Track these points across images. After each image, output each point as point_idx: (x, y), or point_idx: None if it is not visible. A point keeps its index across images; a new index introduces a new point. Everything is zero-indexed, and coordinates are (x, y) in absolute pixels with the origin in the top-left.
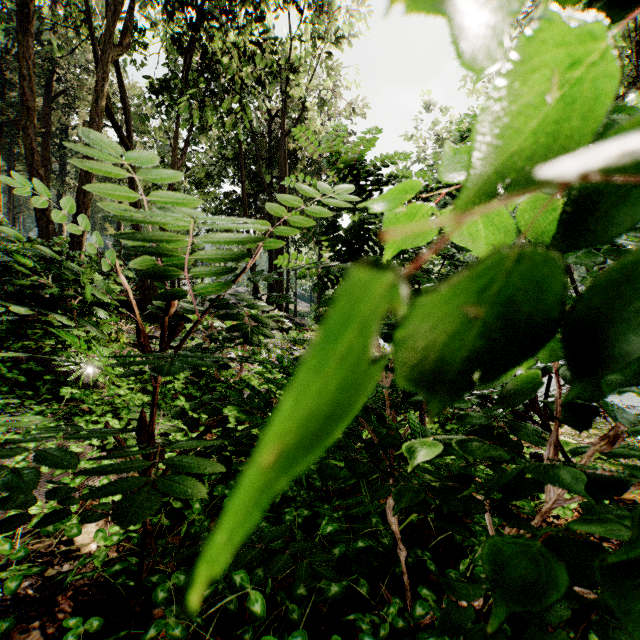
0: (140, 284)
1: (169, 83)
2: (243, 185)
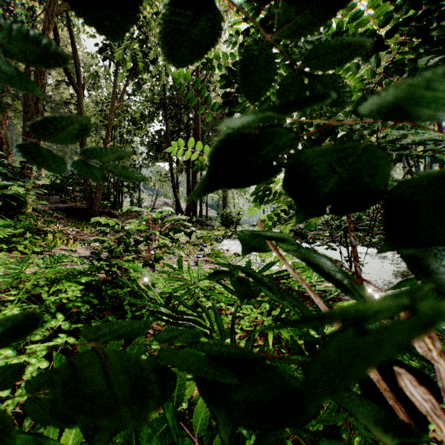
0: (86, 195)
1: (111, 45)
2: (167, 122)
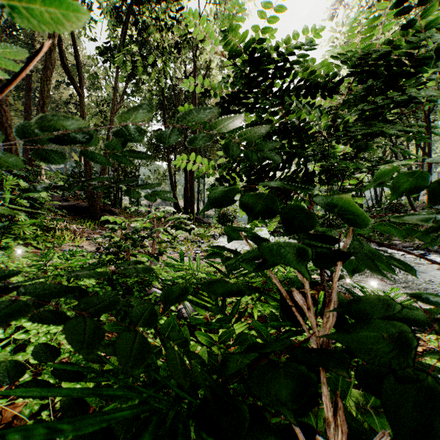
0: (88, 194)
1: (111, 48)
2: (165, 123)
